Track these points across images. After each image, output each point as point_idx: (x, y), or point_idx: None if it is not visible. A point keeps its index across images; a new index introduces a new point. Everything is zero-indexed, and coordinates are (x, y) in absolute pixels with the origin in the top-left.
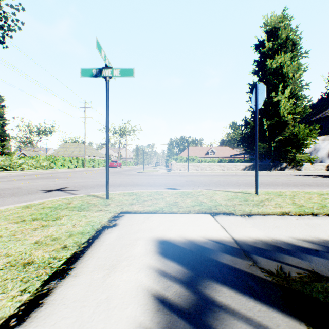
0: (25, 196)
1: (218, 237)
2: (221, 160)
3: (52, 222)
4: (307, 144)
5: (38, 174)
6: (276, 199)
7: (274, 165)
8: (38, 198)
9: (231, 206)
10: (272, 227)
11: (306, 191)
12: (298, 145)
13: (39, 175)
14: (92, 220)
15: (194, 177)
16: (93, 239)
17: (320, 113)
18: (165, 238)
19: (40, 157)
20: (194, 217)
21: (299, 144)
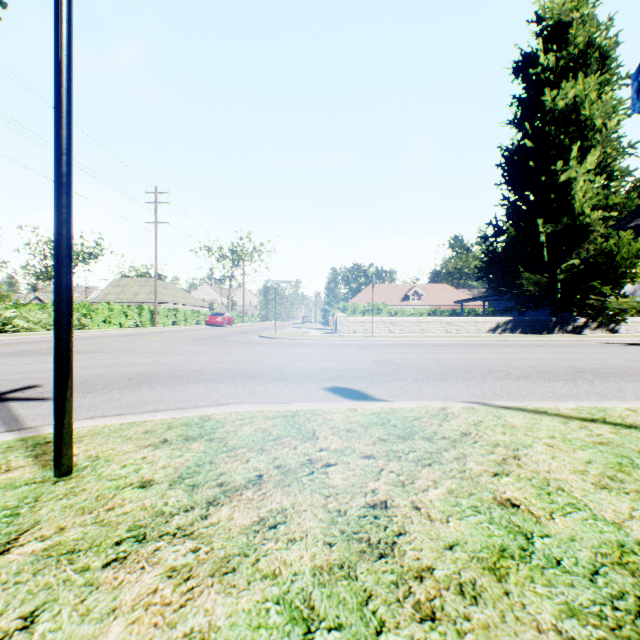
0: None
1: None
2: (435, 312)
3: None
4: (635, 276)
5: (37, 341)
6: None
7: (560, 321)
8: None
9: None
10: None
11: None
12: (614, 278)
13: (34, 343)
14: None
15: (390, 349)
16: None
17: None
18: None
19: None
20: None
21: (617, 276)
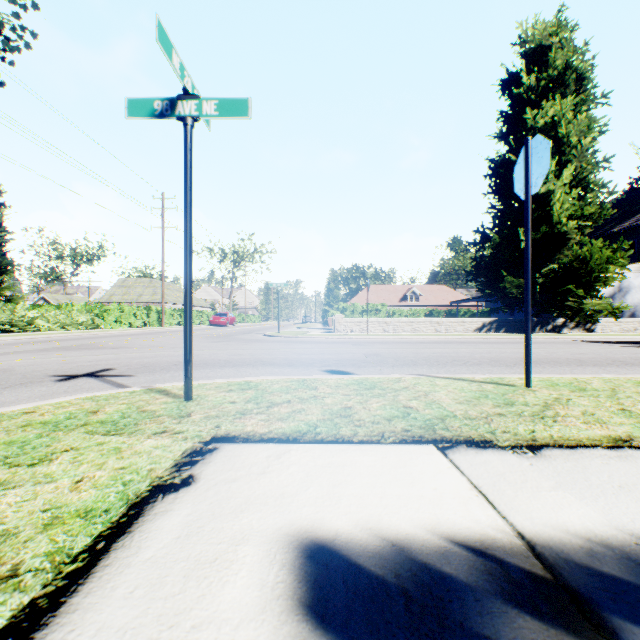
0: (10, 390)
1: (475, 531)
2: (432, 312)
3: (23, 471)
4: (607, 280)
5: (65, 339)
6: (579, 401)
7: (541, 321)
8: (35, 396)
9: (481, 421)
10: (612, 491)
11: (635, 379)
12: (589, 282)
13: (66, 341)
14: (133, 464)
15: (380, 345)
16: (109, 540)
17: (629, 219)
18: (321, 536)
19: (74, 306)
20: (395, 453)
21: (592, 280)
